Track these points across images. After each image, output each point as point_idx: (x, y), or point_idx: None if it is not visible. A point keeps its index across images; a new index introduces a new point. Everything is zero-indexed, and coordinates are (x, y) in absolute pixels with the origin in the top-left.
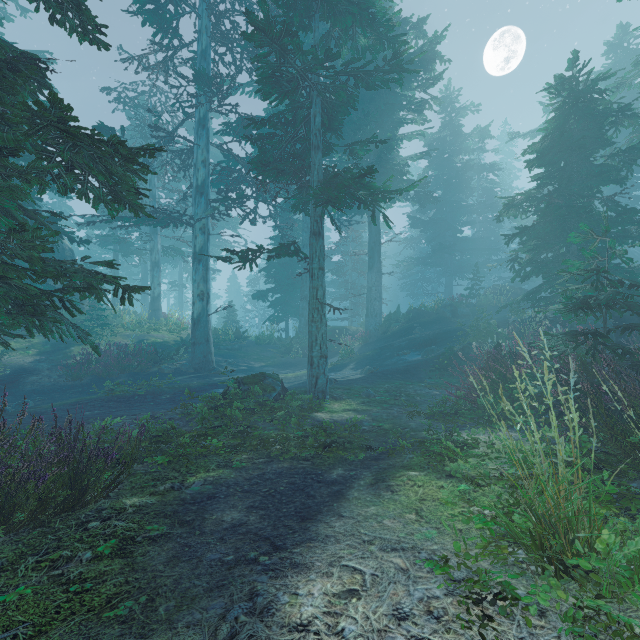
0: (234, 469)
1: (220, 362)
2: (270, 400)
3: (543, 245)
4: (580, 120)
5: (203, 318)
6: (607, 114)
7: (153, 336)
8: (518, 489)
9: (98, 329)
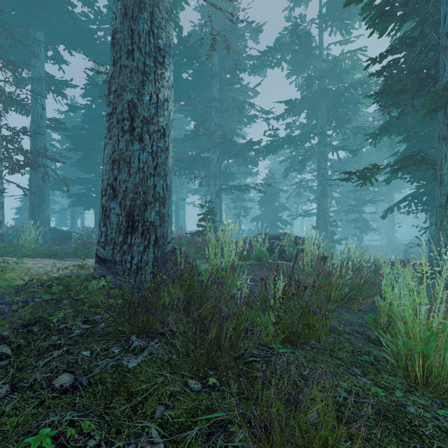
0: None
1: None
2: None
3: None
4: None
5: None
6: None
7: None
8: None
9: None
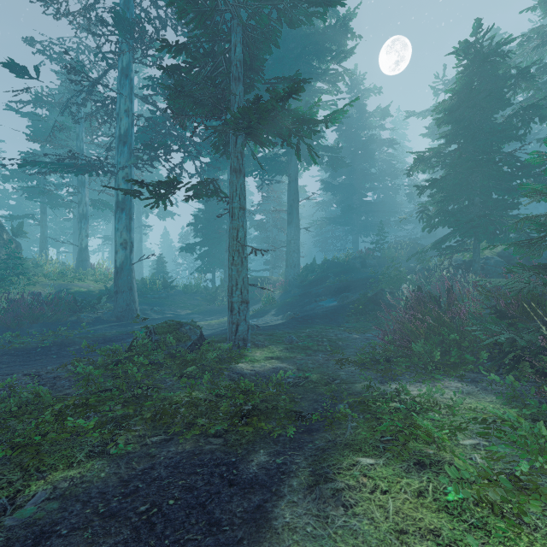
0: (111, 459)
1: (145, 310)
2: (184, 351)
3: (450, 197)
4: (483, 82)
5: (126, 267)
6: (506, 78)
7: (77, 285)
8: (532, 492)
9: (13, 278)
